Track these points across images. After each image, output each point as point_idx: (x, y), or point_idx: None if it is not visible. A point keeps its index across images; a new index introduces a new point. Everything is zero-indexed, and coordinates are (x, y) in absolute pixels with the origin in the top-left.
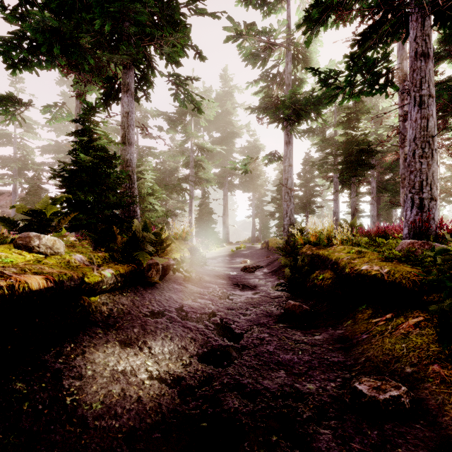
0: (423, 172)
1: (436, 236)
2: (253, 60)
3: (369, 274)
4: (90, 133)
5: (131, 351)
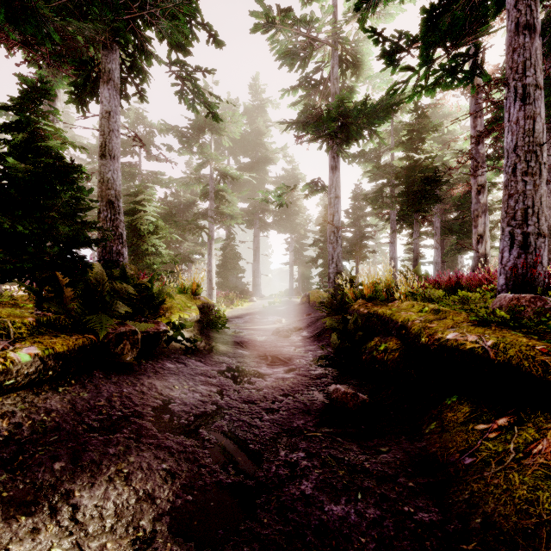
0: (528, 196)
1: (547, 287)
2: (290, 60)
3: (461, 347)
4: (30, 128)
5: (27, 522)
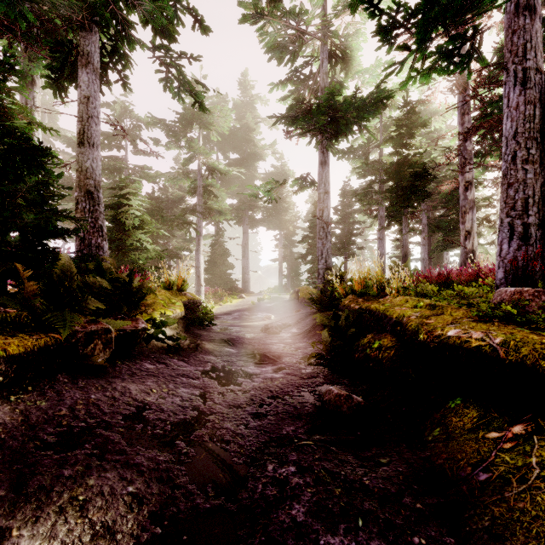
0: (529, 185)
1: None
2: (279, 53)
3: (465, 345)
4: None
5: None
